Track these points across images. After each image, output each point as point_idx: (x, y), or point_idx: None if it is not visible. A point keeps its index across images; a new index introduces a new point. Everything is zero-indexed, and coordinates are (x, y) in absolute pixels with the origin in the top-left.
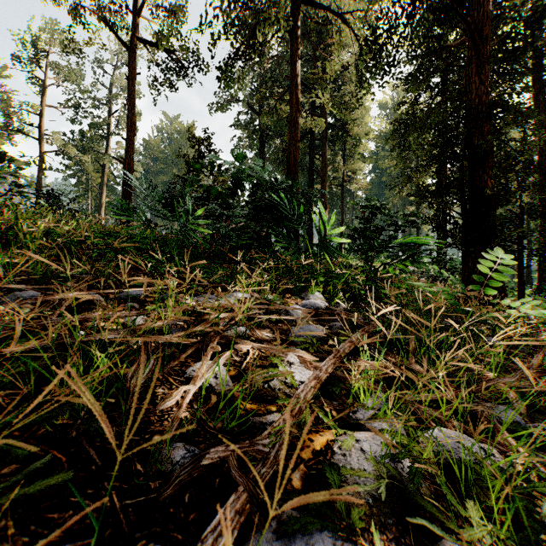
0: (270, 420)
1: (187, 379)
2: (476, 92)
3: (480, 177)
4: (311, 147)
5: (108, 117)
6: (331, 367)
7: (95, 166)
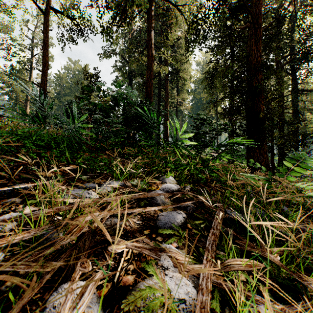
0: None
1: None
2: (254, 55)
3: (257, 104)
4: (159, 84)
5: (31, 57)
6: (209, 279)
7: (22, 89)
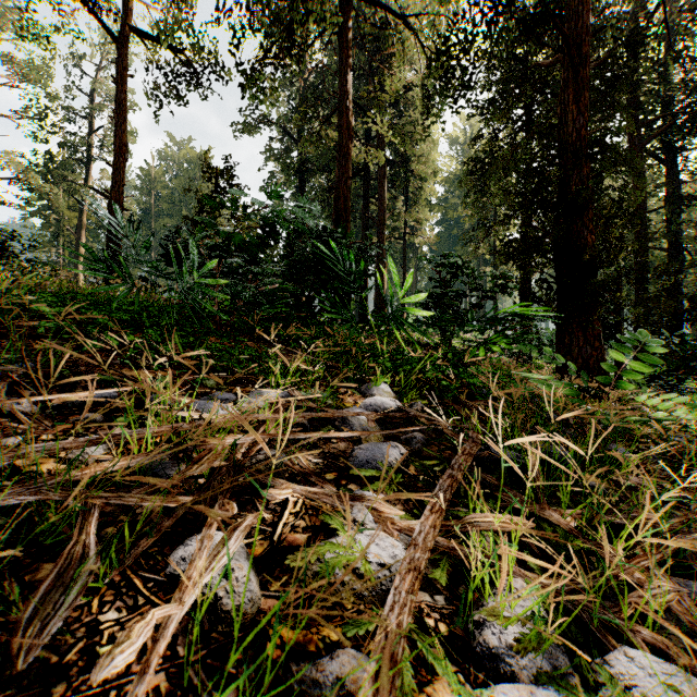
0: (331, 674)
1: (170, 577)
2: (573, 125)
3: (579, 231)
4: (366, 188)
5: (89, 135)
6: (430, 535)
7: (70, 202)
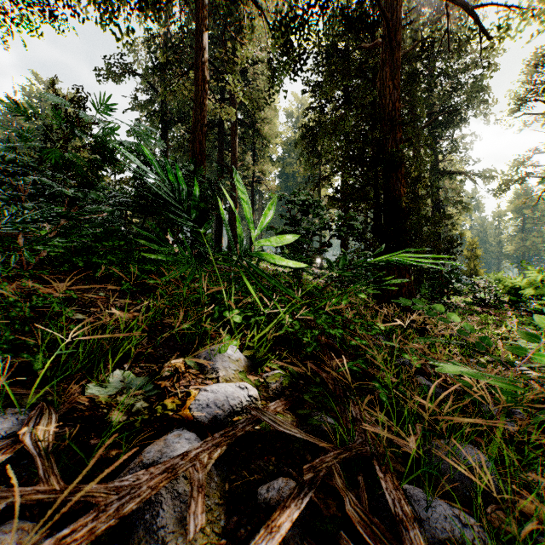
0: None
1: None
2: (390, 97)
3: (394, 184)
4: (221, 140)
5: None
6: None
7: None
